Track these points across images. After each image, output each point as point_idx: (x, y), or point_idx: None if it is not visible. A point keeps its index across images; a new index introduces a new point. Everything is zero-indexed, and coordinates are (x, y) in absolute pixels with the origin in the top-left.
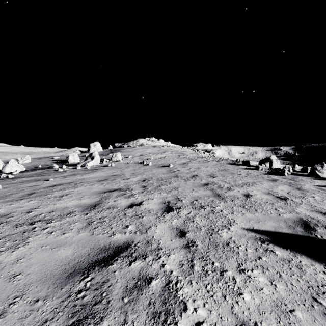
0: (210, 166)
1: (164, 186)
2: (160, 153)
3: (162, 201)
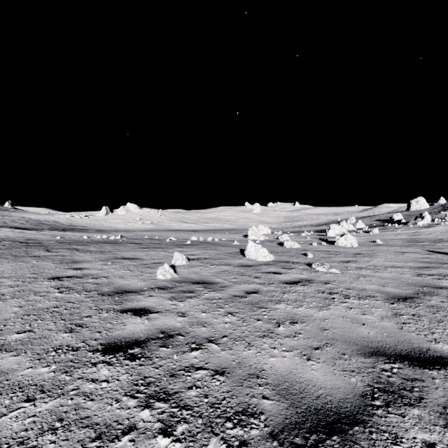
0: None
1: None
2: None
3: None
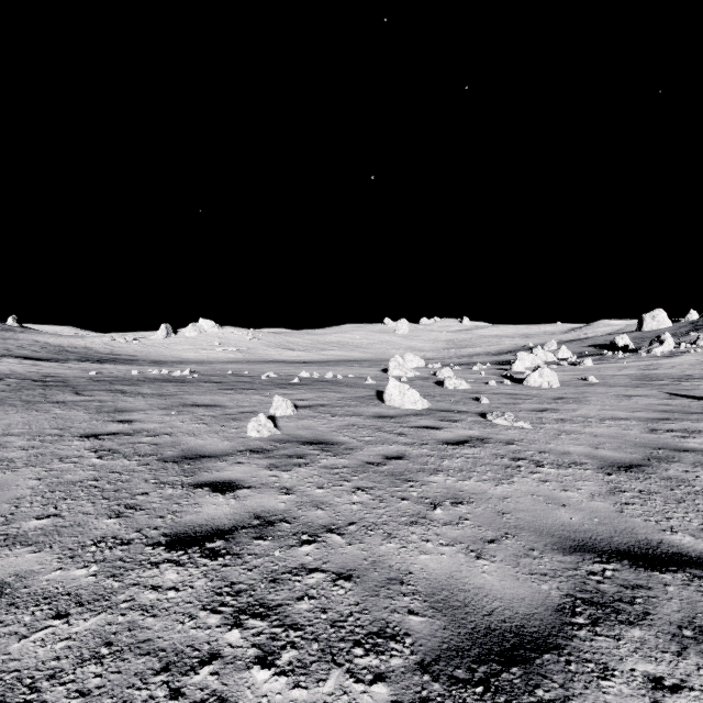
0: None
1: None
2: None
3: None
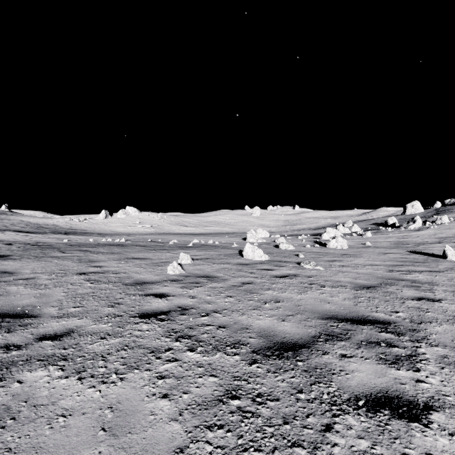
0: None
1: None
2: None
3: None
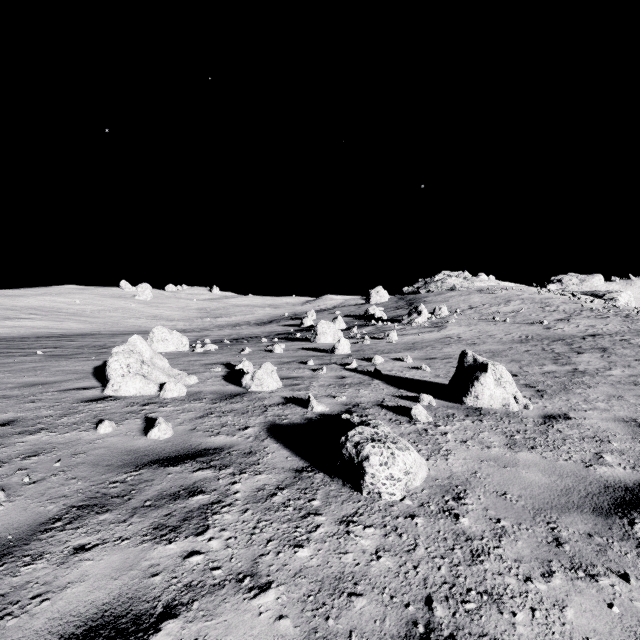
0: (611, 323)
1: (559, 342)
2: (502, 304)
3: (569, 349)
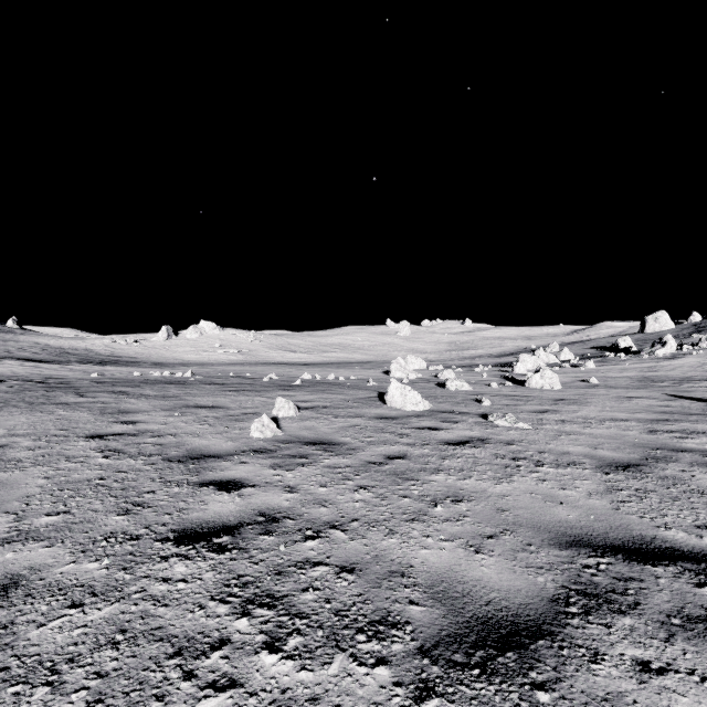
0: None
1: None
2: None
3: None
